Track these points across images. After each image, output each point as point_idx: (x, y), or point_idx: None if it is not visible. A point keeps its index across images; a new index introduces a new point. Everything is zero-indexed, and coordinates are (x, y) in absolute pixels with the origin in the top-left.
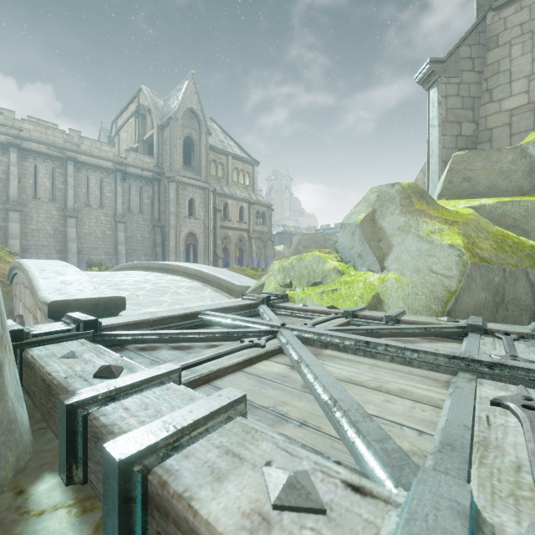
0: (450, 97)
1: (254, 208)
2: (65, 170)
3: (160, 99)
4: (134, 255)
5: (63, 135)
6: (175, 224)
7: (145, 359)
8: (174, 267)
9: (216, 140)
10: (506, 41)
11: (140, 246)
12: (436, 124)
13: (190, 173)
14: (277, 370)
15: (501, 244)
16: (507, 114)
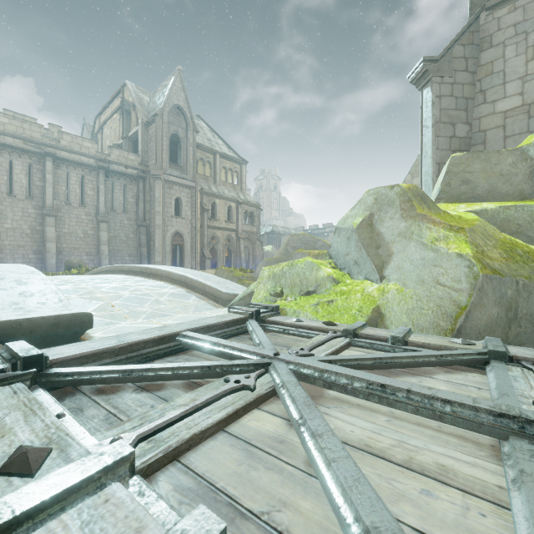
0: (443, 97)
1: (242, 208)
2: (43, 167)
3: (146, 94)
4: (117, 255)
5: (40, 130)
6: (161, 224)
7: (99, 409)
8: (156, 271)
9: (204, 138)
10: (499, 41)
11: (123, 246)
12: (430, 125)
13: (176, 171)
14: (271, 429)
15: (511, 253)
16: (501, 115)
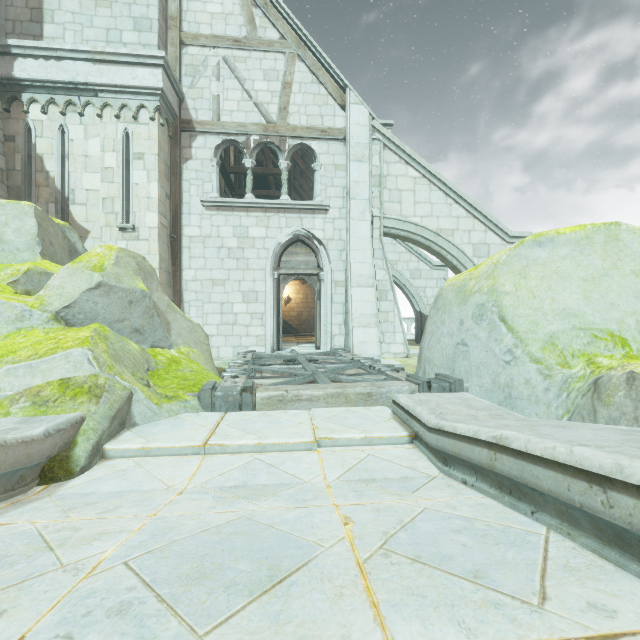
0: None
1: None
2: None
3: None
4: None
5: None
6: None
7: None
8: None
9: None
10: None
11: None
12: None
13: None
14: None
15: None
16: None
